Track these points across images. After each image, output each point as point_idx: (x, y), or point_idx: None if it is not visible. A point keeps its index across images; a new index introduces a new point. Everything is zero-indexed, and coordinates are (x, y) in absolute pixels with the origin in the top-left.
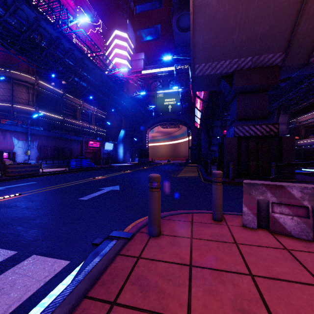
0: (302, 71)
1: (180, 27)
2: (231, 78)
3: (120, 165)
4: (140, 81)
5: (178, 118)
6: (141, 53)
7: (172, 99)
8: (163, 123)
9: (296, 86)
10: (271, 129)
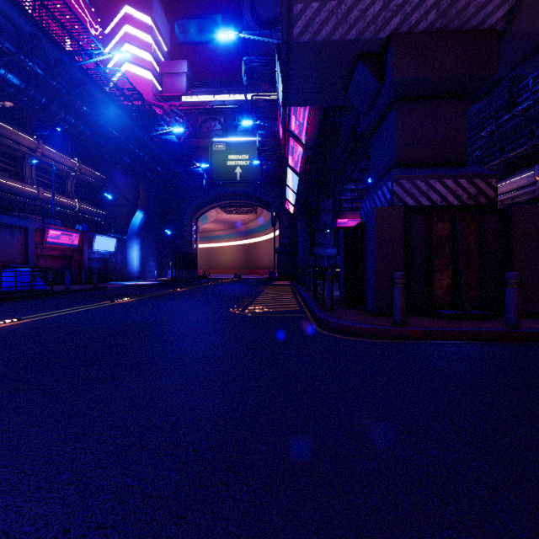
0: (535, 61)
1: (258, 18)
2: (382, 60)
3: (130, 284)
4: (178, 115)
5: (254, 195)
6: (180, 61)
7: (244, 156)
8: (226, 203)
9: (471, 133)
10: (479, 189)
